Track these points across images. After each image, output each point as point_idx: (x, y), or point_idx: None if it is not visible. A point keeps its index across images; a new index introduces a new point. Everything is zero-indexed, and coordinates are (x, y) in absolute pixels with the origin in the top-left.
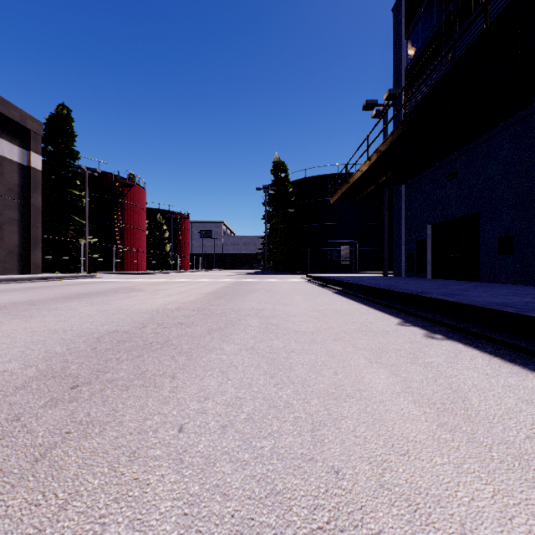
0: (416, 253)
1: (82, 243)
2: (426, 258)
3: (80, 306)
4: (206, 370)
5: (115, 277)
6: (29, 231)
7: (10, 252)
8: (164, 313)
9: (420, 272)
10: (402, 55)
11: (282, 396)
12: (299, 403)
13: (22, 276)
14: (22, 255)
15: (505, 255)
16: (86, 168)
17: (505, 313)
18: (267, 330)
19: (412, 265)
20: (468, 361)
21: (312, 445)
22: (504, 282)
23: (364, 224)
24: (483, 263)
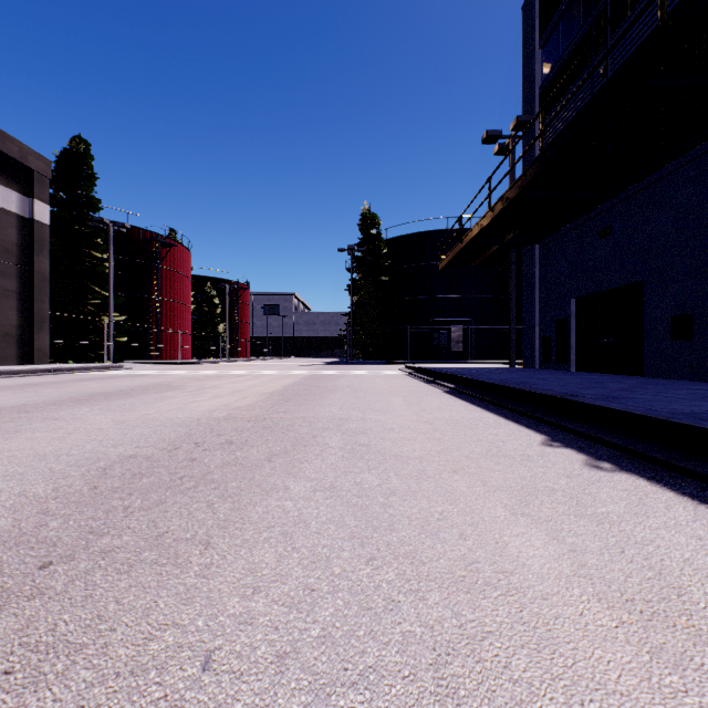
0: (555, 337)
1: (104, 323)
2: (569, 344)
3: (91, 414)
4: (260, 531)
5: (149, 368)
6: (32, 306)
7: (6, 334)
8: (207, 426)
9: (561, 363)
10: (535, 69)
11: (381, 585)
12: (409, 600)
13: (21, 367)
14: (23, 339)
15: (680, 340)
16: (111, 222)
17: (703, 431)
18: (353, 455)
19: (549, 353)
20: (663, 512)
21: (437, 703)
22: (678, 377)
23: (483, 297)
24: (649, 351)
